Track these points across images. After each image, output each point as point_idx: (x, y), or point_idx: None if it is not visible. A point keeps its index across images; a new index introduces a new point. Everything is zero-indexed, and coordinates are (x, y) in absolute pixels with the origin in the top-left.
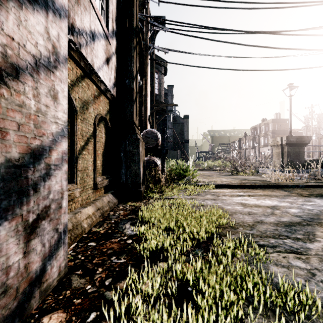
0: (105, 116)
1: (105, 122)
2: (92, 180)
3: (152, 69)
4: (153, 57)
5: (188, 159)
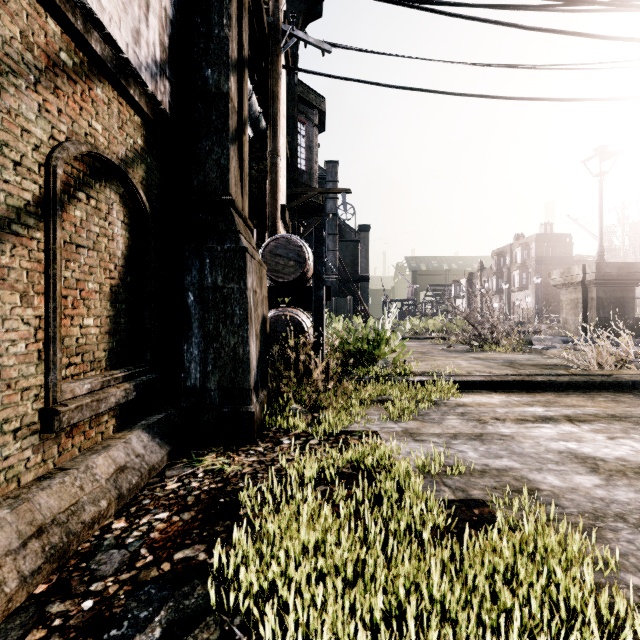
0: (117, 161)
1: (126, 186)
2: (31, 396)
3: (293, 108)
4: (294, 82)
5: (368, 316)
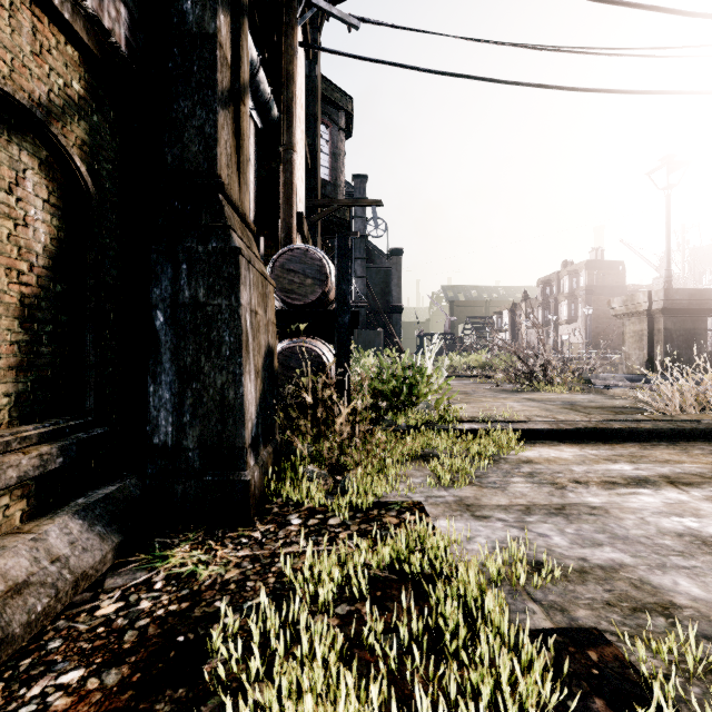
0: (26, 102)
1: (51, 148)
2: None
3: (314, 105)
4: (315, 73)
5: (401, 351)
